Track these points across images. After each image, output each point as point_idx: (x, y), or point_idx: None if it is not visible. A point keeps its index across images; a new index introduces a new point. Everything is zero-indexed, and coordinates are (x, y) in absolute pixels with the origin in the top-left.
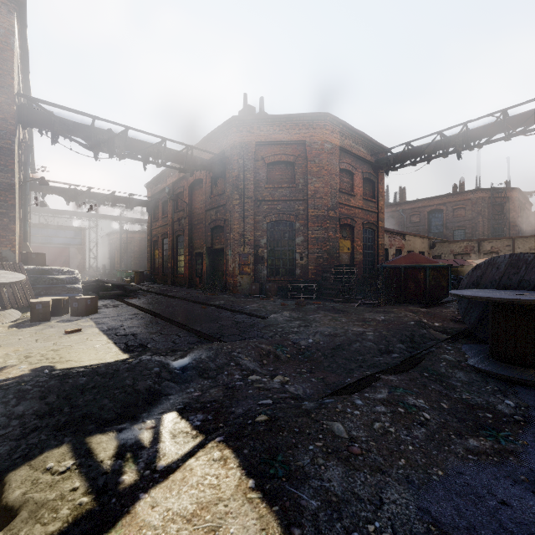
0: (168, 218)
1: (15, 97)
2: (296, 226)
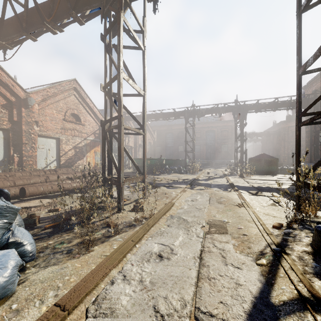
0: (267, 145)
1: None
2: (301, 148)
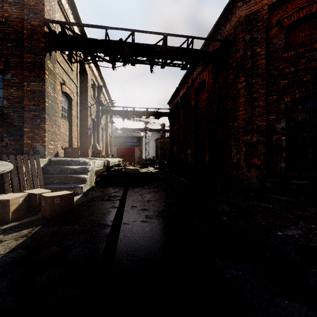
0: (180, 122)
1: (47, 22)
2: None
